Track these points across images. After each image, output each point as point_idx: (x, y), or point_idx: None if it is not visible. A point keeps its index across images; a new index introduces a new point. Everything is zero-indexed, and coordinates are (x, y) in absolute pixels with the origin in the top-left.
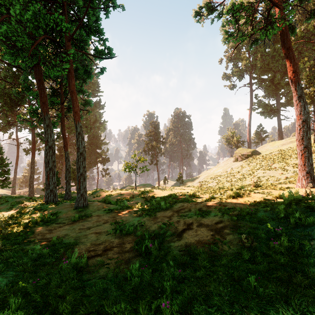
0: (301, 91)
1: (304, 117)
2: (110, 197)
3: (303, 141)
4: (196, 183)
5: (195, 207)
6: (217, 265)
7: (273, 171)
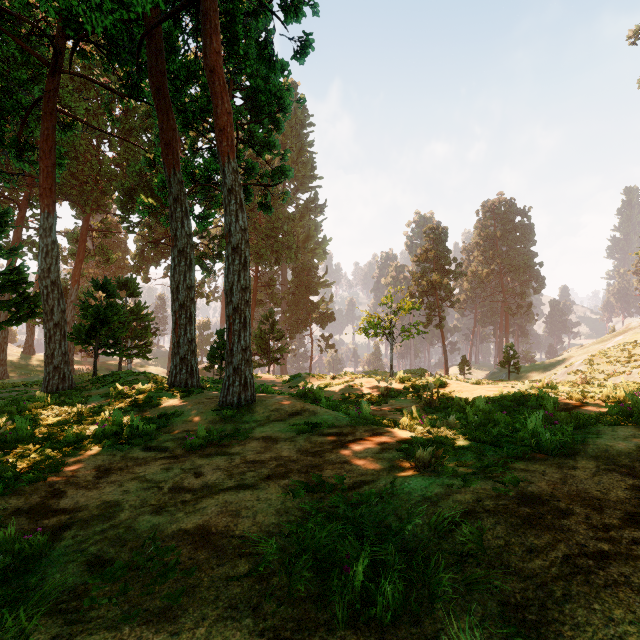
0: None
1: None
2: (327, 389)
3: None
4: (559, 375)
5: None
6: None
7: None
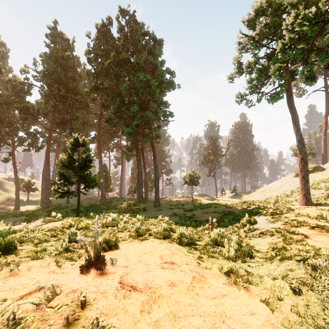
0: (300, 137)
1: (302, 156)
2: (172, 202)
3: (302, 173)
4: (251, 196)
5: (214, 210)
6: (201, 222)
7: (317, 190)
